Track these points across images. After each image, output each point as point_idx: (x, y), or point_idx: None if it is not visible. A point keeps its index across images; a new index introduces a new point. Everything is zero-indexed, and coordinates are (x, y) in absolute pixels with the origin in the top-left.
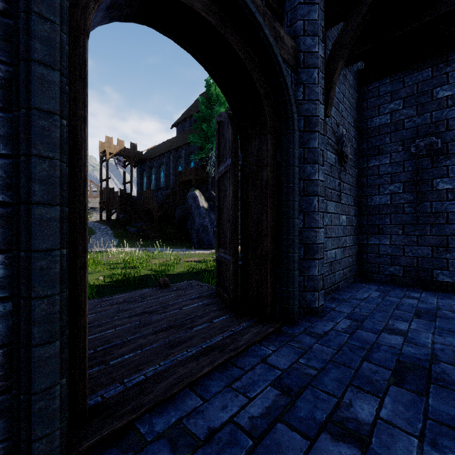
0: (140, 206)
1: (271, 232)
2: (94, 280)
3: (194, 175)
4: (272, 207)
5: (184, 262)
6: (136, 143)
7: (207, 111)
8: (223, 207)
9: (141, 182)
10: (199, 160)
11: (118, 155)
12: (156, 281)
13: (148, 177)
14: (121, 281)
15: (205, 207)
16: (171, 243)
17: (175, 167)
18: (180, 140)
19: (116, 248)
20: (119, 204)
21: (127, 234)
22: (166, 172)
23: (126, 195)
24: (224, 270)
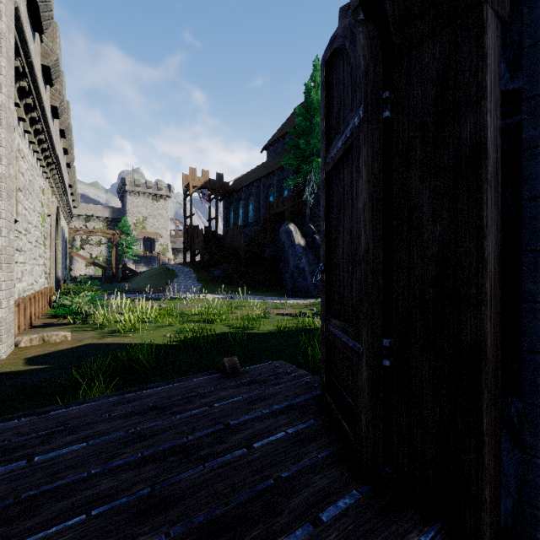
0: (226, 245)
1: (490, 291)
2: (161, 337)
3: (288, 205)
4: (493, 219)
5: (274, 316)
6: (222, 173)
7: (304, 123)
8: (338, 230)
9: (228, 218)
10: (294, 187)
11: (202, 188)
12: (234, 344)
13: (235, 211)
14: (190, 341)
15: (302, 244)
16: (261, 289)
17: (266, 198)
18: (272, 165)
19: (198, 294)
20: (203, 243)
21: (211, 278)
22: (254, 204)
23: (211, 233)
24: (340, 364)
